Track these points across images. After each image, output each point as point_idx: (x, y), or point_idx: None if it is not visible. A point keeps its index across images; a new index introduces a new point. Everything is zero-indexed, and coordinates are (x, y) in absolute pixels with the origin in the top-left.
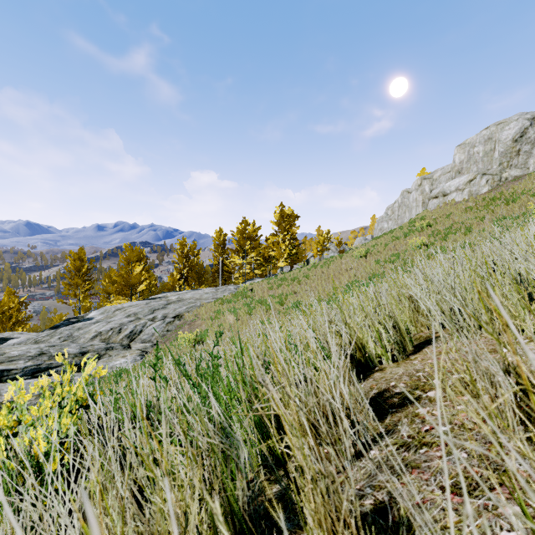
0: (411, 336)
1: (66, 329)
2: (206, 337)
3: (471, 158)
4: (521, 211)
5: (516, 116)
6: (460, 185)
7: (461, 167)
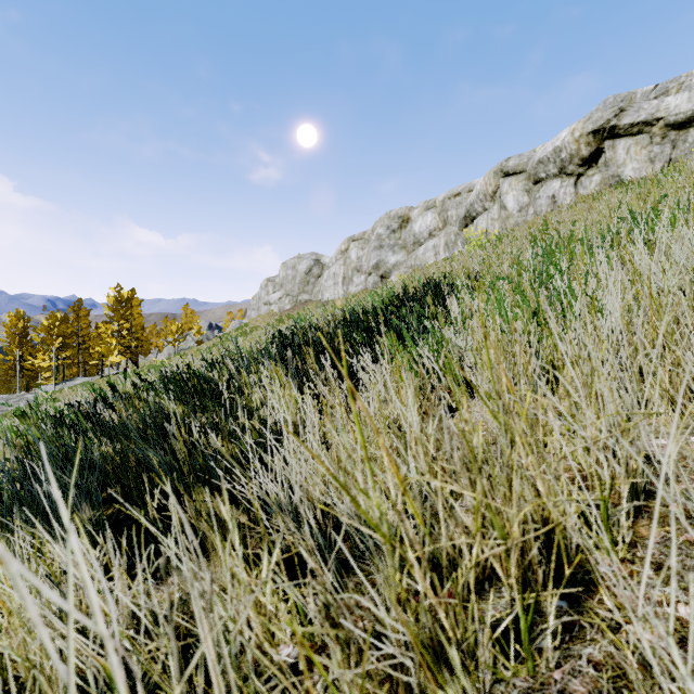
0: None
1: None
2: None
3: (287, 277)
4: None
5: (308, 255)
6: (276, 300)
7: (283, 282)
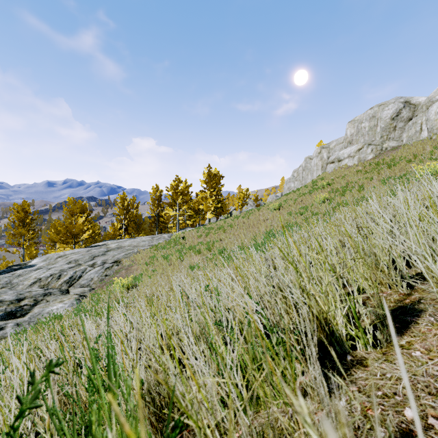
0: (381, 302)
1: (5, 277)
2: (140, 281)
3: (359, 132)
4: (401, 173)
5: (393, 100)
6: (351, 153)
7: (351, 139)
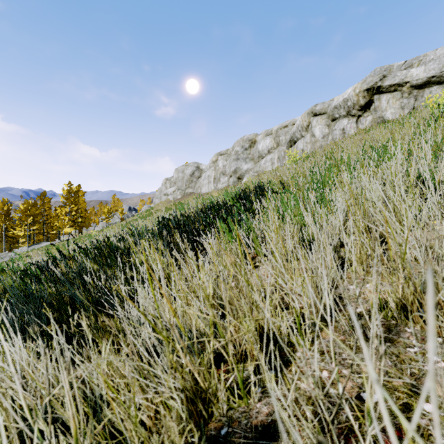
0: None
1: None
2: None
3: (178, 178)
4: None
5: (192, 164)
6: (171, 192)
7: (176, 181)
